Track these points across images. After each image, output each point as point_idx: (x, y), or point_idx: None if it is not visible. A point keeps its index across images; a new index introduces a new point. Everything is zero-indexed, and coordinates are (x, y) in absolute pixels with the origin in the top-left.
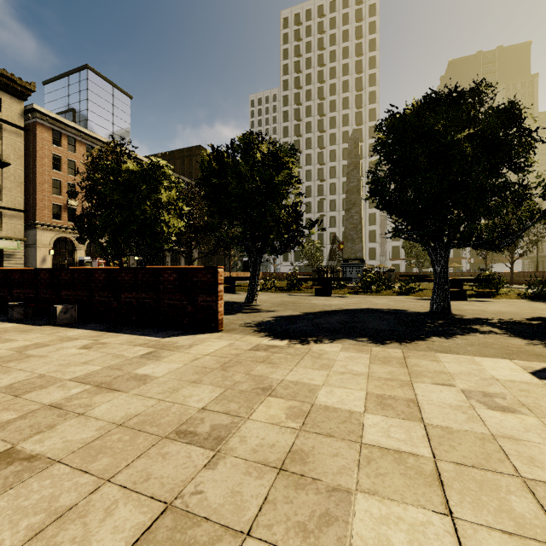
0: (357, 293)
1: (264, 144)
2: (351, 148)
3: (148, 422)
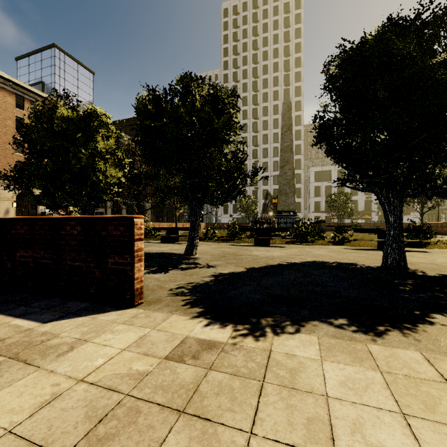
0: (293, 242)
1: (203, 87)
2: (284, 111)
3: None
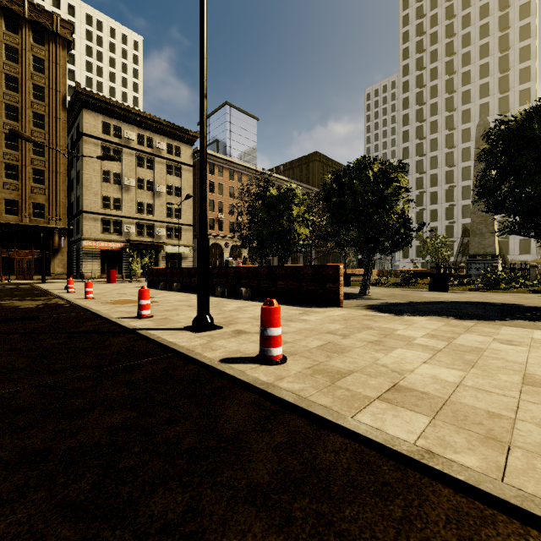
0: (478, 289)
1: (375, 164)
2: (479, 135)
3: (314, 330)
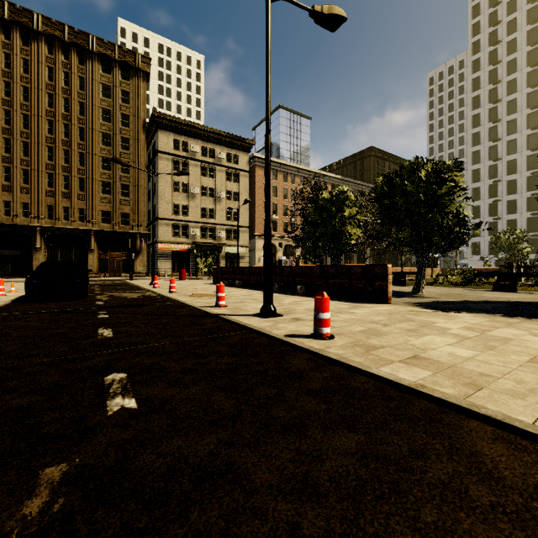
0: None
1: (428, 164)
2: None
3: (360, 320)
